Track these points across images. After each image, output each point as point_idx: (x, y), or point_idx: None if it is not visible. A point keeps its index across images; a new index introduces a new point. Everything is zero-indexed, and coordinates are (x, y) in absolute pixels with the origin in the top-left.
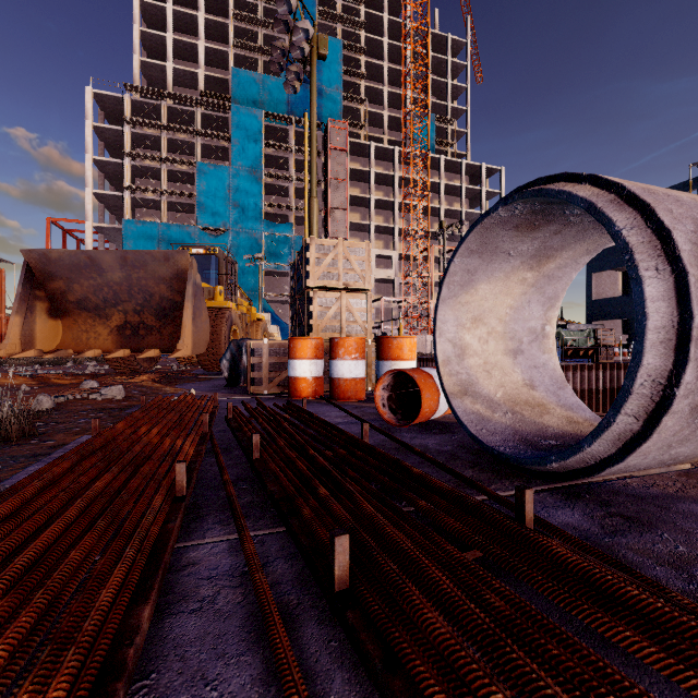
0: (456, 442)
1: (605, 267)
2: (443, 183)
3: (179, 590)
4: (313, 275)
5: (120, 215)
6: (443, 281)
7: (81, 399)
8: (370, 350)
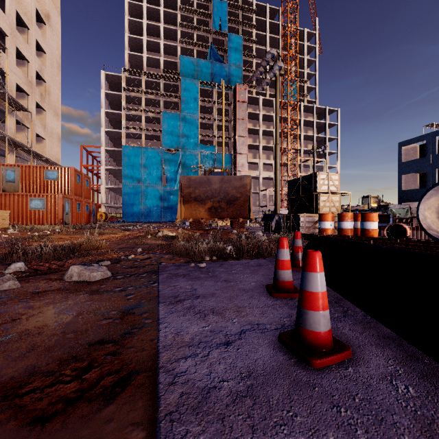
0: None
1: (410, 171)
2: (302, 119)
3: None
4: (319, 187)
5: (115, 142)
6: (423, 197)
7: None
8: None
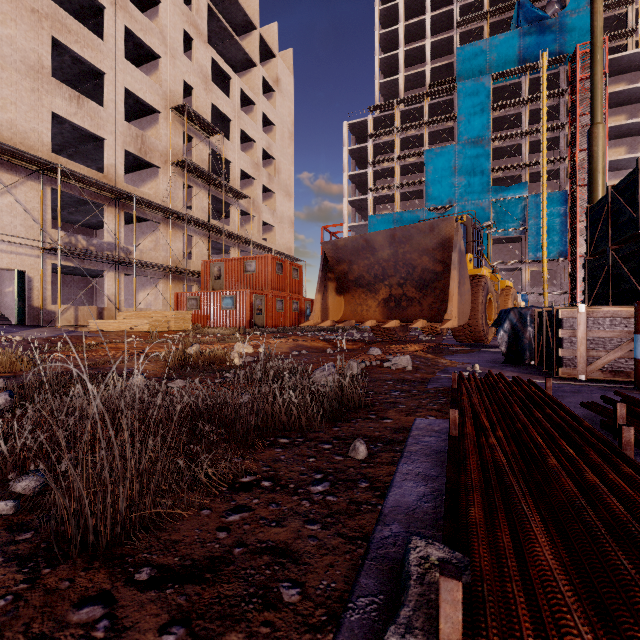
0: None
1: None
2: None
3: None
4: None
5: (365, 214)
6: None
7: (377, 367)
8: None
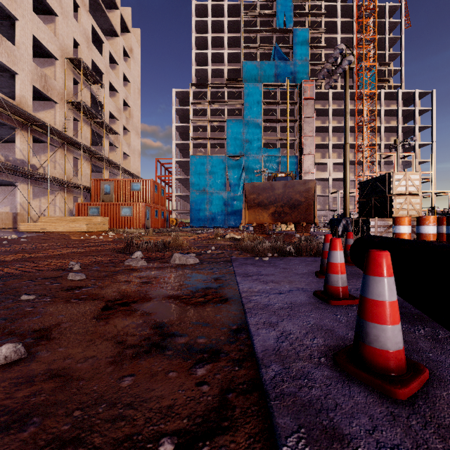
0: None
1: None
2: (383, 109)
3: None
4: (394, 189)
5: (184, 153)
6: None
7: None
8: None
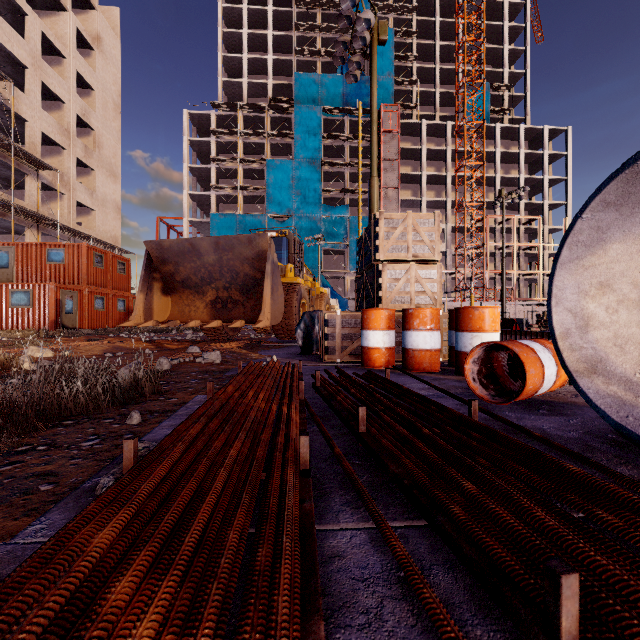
0: (578, 427)
1: None
2: (499, 152)
3: (335, 591)
4: (382, 248)
5: (207, 210)
6: (563, 242)
7: (189, 362)
8: (440, 321)
